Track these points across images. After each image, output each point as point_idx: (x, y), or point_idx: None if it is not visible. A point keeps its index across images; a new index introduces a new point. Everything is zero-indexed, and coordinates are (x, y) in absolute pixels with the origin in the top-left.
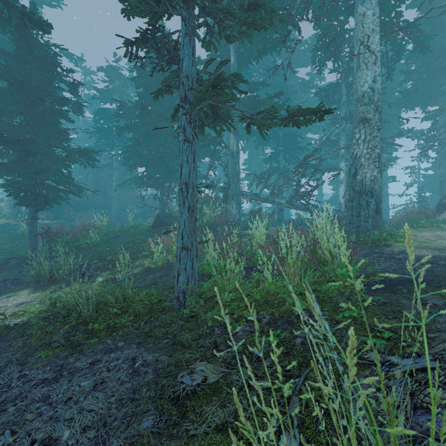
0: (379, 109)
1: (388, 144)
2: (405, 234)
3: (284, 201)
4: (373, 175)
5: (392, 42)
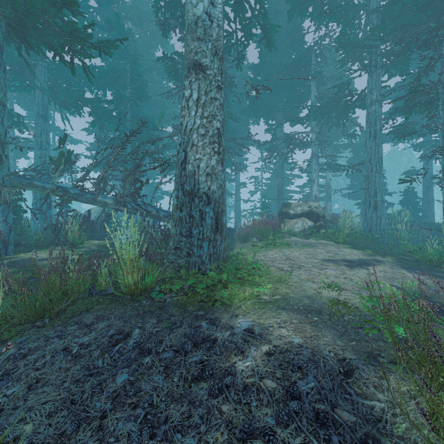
0: (219, 52)
1: (239, 145)
2: (254, 266)
3: (112, 201)
4: (211, 166)
5: (242, 21)
